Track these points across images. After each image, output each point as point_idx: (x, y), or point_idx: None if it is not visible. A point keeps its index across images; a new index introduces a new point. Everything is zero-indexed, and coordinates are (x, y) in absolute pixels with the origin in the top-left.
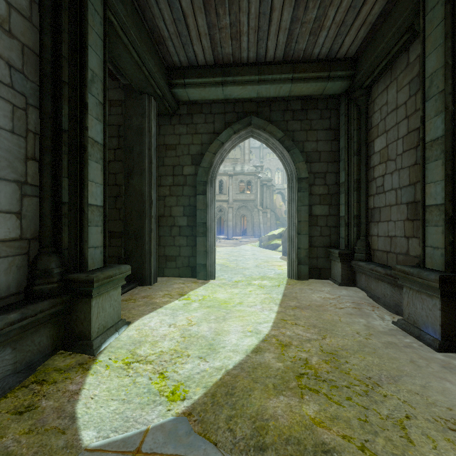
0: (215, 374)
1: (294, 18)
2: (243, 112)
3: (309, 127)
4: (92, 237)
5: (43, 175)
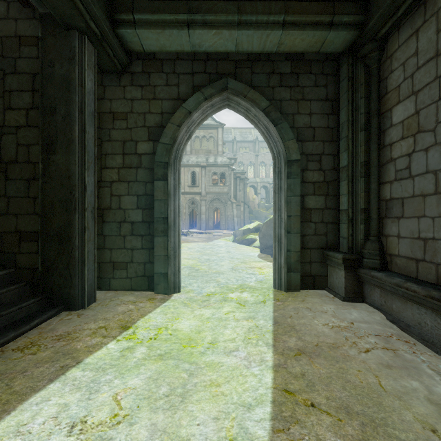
0: None
1: None
2: (217, 73)
3: (301, 96)
4: None
5: None
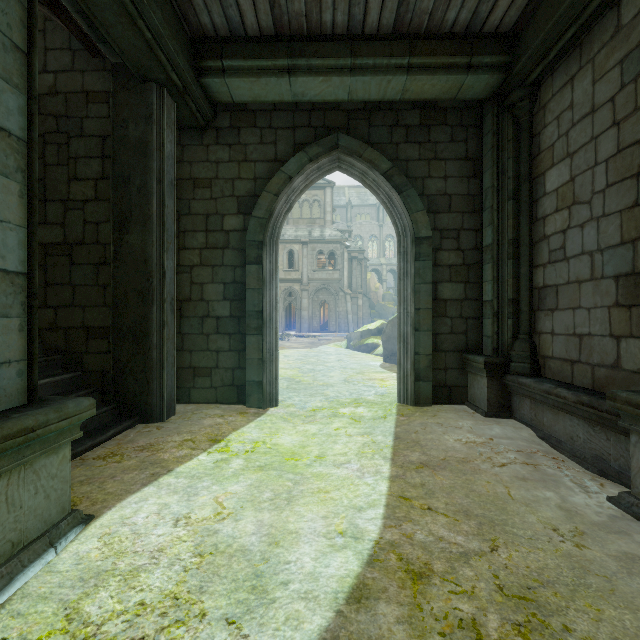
0: None
1: None
2: (324, 126)
3: (433, 155)
4: None
5: None
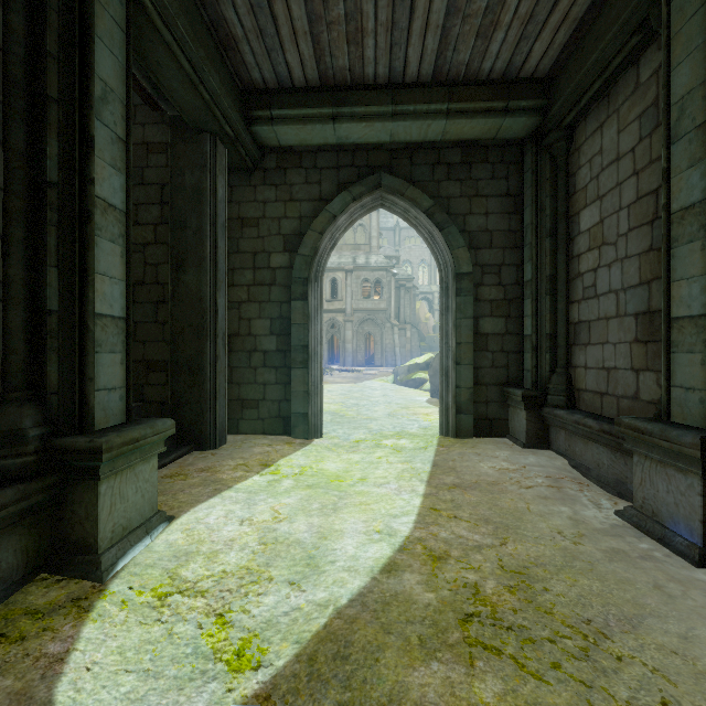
0: (316, 616)
1: (452, 8)
2: (367, 166)
3: (474, 192)
4: (104, 372)
5: (10, 262)
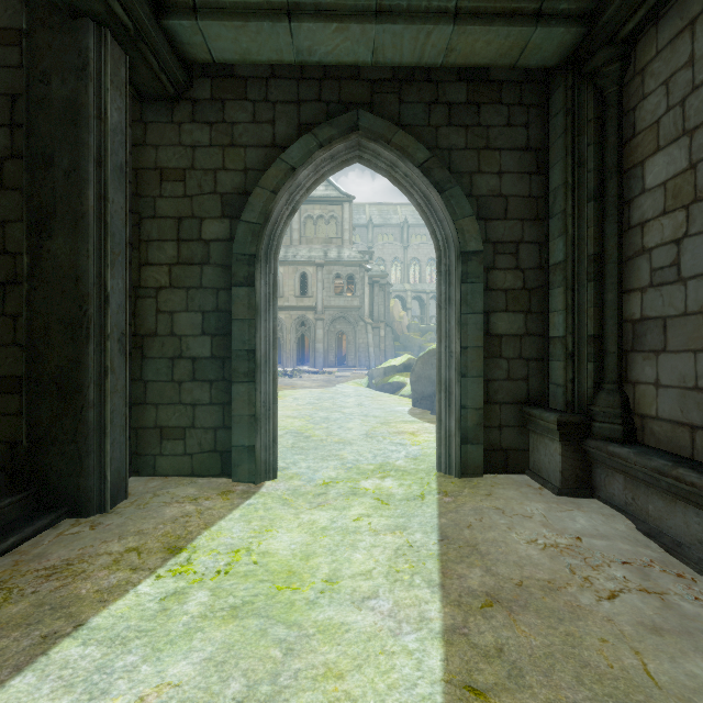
0: None
1: None
2: (340, 101)
3: (484, 143)
4: None
5: None
